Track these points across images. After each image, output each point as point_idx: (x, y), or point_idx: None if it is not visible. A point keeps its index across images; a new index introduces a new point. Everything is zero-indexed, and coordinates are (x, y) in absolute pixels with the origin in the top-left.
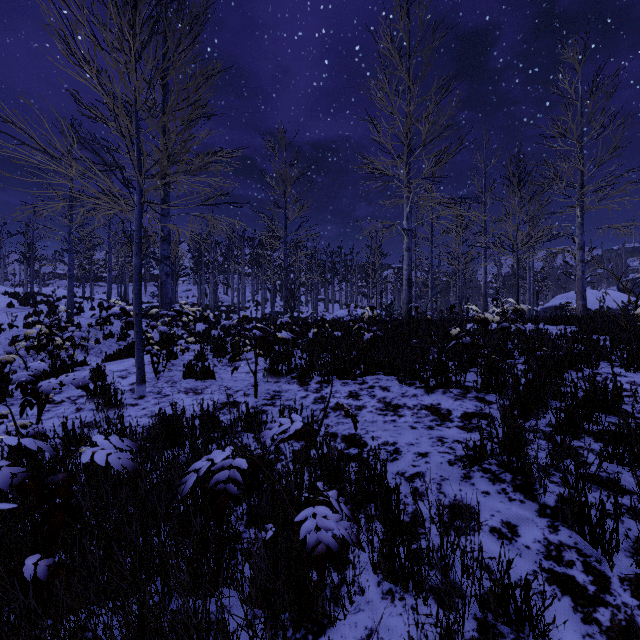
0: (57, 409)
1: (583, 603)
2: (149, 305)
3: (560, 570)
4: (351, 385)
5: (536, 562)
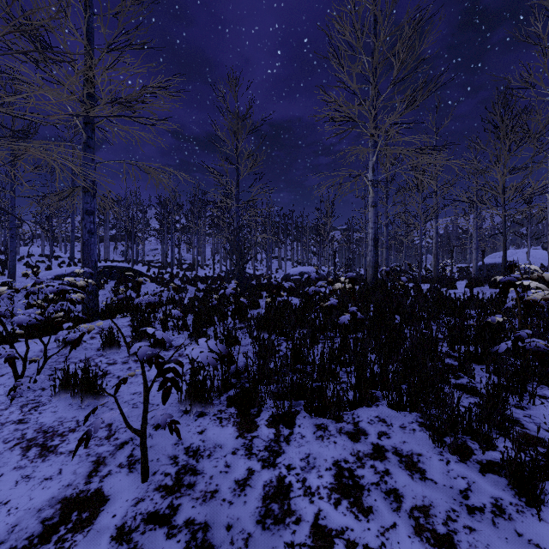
0: None
1: None
2: (101, 265)
3: None
4: (335, 439)
5: None
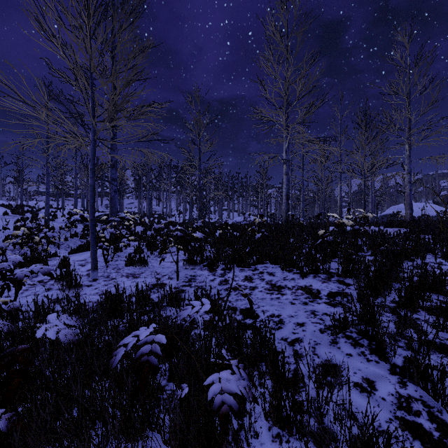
0: (33, 289)
1: (430, 447)
2: (103, 213)
3: (410, 418)
4: (246, 271)
5: (391, 411)
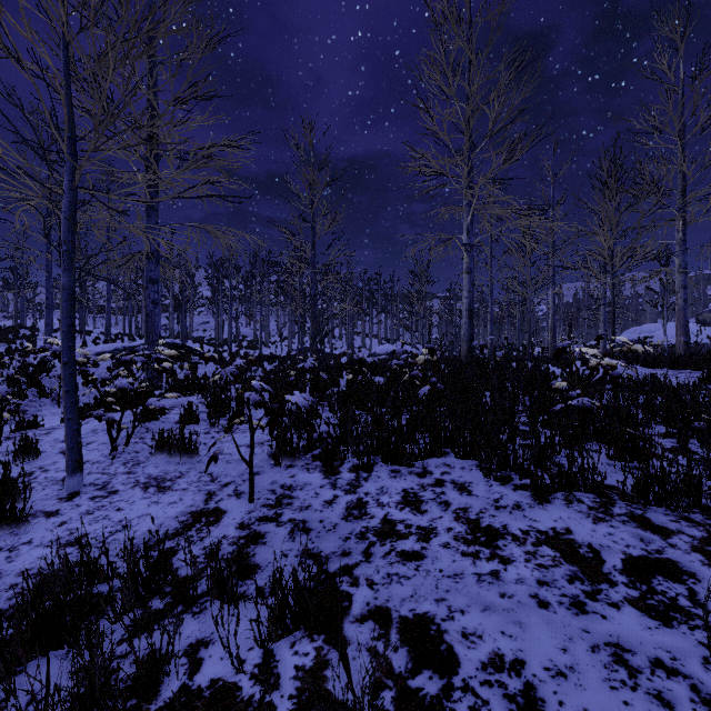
0: None
1: None
2: None
3: None
4: (405, 477)
5: None
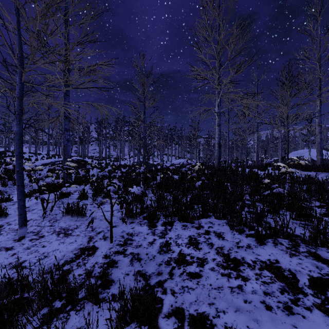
0: None
1: None
2: None
3: None
4: (190, 229)
5: None
